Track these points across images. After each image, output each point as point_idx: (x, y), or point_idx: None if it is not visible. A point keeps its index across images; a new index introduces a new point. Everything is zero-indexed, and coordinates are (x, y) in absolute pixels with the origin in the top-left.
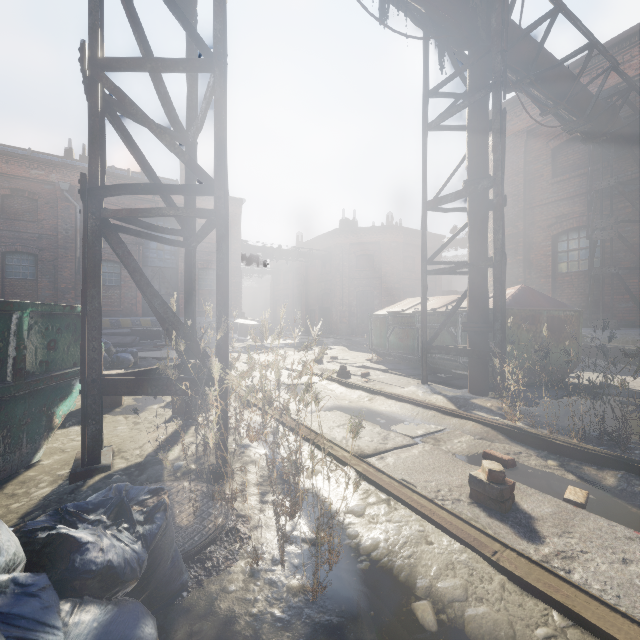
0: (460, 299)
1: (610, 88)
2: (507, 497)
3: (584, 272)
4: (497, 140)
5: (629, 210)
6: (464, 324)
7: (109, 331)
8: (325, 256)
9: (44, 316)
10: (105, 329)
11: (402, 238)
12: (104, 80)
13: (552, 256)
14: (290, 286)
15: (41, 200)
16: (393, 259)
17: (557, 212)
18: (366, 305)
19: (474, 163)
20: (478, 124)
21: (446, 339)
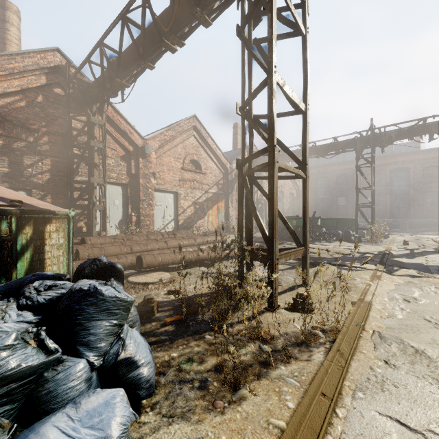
0: None
1: None
2: (405, 243)
3: None
4: None
5: None
6: None
7: None
8: None
9: (351, 220)
10: None
11: None
12: (357, 191)
13: None
14: None
15: (348, 176)
16: None
17: None
18: None
19: None
20: None
21: None
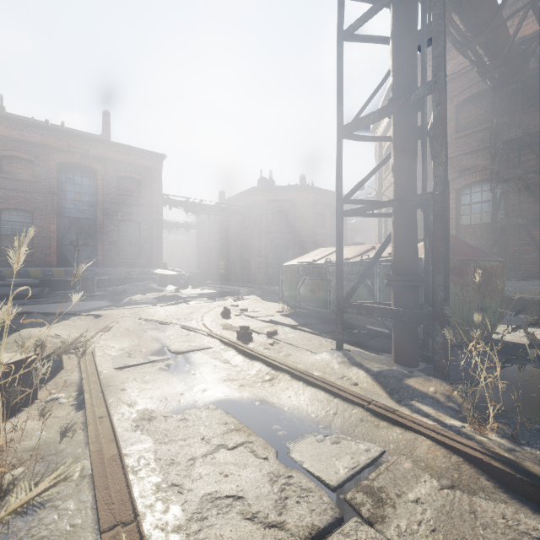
0: (382, 246)
1: (518, 38)
2: None
3: (487, 224)
4: (439, 29)
5: (532, 163)
6: (389, 277)
7: (14, 282)
8: (244, 212)
9: None
10: (11, 280)
11: (313, 197)
12: None
13: (456, 209)
14: (213, 239)
15: None
16: (305, 215)
17: (461, 166)
18: (281, 257)
19: (401, 76)
20: (406, 27)
21: (361, 292)
